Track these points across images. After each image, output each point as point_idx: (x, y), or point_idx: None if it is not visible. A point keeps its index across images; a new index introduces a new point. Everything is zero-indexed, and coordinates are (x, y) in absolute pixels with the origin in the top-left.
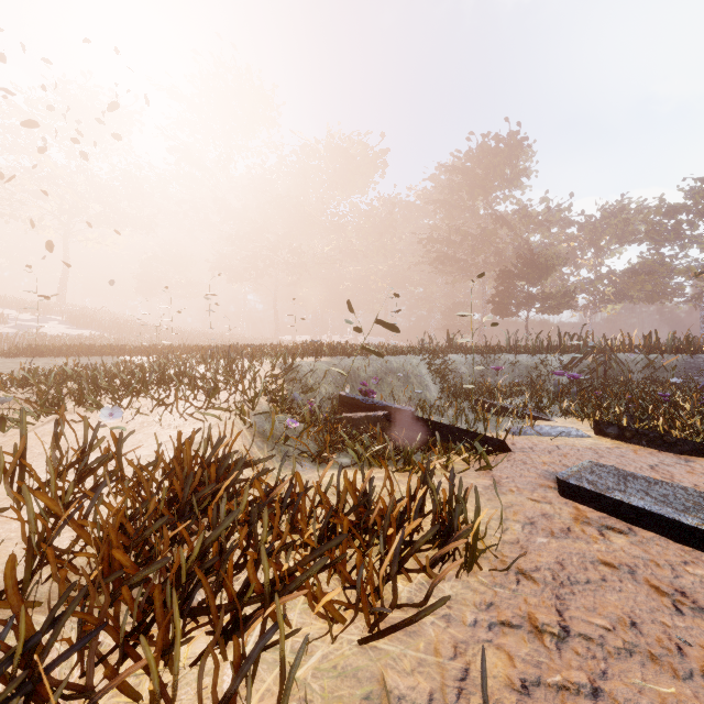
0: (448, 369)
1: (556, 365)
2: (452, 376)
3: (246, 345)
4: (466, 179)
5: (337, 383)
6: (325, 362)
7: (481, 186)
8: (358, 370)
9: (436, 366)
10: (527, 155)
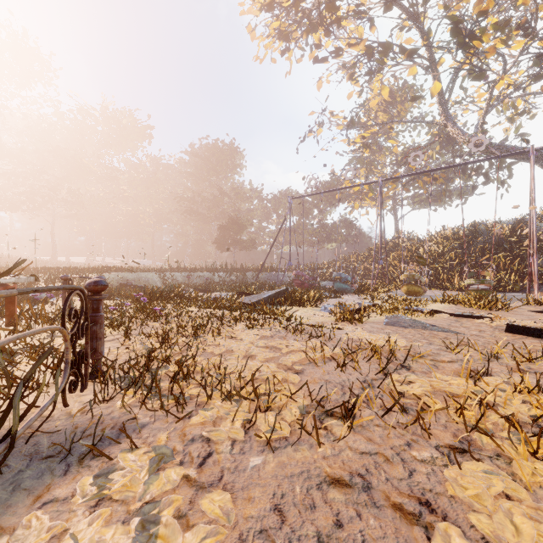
0: (172, 278)
1: (217, 276)
2: (174, 282)
3: (66, 268)
4: (206, 163)
5: (118, 282)
6: (113, 274)
7: (214, 169)
8: (127, 277)
9: (164, 277)
10: (241, 156)
